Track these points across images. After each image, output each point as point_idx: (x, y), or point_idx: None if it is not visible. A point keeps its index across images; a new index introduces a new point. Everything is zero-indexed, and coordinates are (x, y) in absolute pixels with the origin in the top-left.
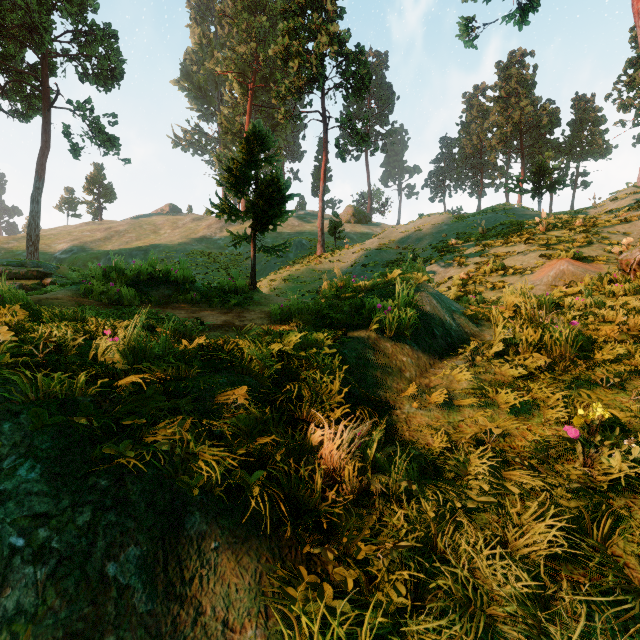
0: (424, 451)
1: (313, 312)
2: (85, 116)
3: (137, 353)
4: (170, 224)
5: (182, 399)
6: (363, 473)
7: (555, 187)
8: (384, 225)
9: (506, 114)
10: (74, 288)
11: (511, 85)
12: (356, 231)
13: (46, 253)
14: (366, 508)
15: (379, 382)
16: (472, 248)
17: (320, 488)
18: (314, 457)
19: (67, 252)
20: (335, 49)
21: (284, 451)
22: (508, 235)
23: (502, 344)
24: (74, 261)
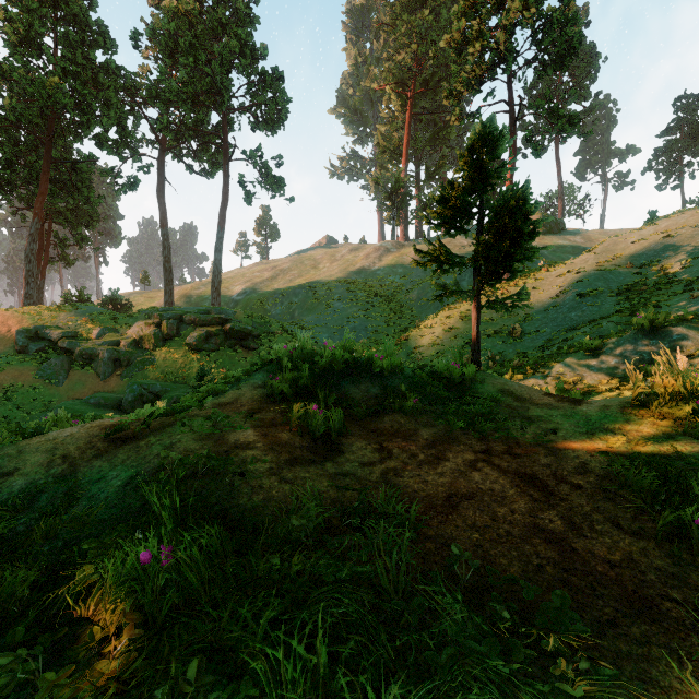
0: None
1: None
2: (256, 163)
3: None
4: (328, 257)
5: None
6: None
7: None
8: (585, 232)
9: None
10: (259, 381)
11: None
12: (546, 244)
13: (226, 296)
14: None
15: None
16: None
17: None
18: None
19: (242, 294)
20: (532, 12)
21: None
22: None
23: None
24: (247, 302)
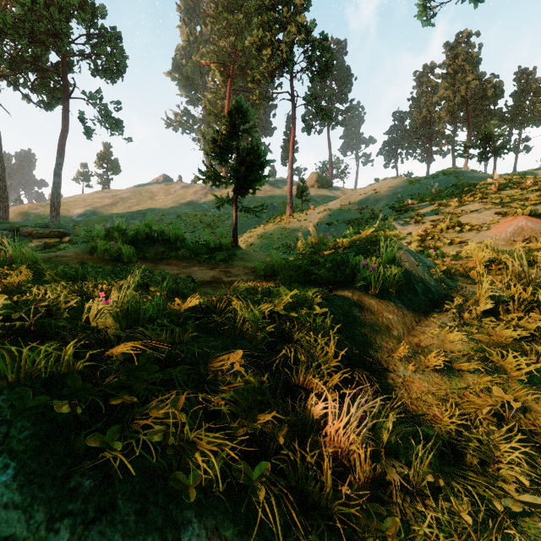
0: (439, 430)
1: (295, 268)
2: (96, 104)
3: (130, 317)
4: (164, 191)
5: (176, 368)
6: (373, 455)
7: (500, 152)
8: (344, 189)
9: (453, 88)
10: (83, 246)
11: (458, 62)
12: (319, 194)
13: (66, 216)
14: (383, 503)
15: (368, 341)
16: (427, 207)
17: (331, 480)
18: (318, 435)
19: (82, 215)
20: (302, 37)
21: (287, 431)
22: (461, 195)
23: (491, 302)
24: (87, 223)
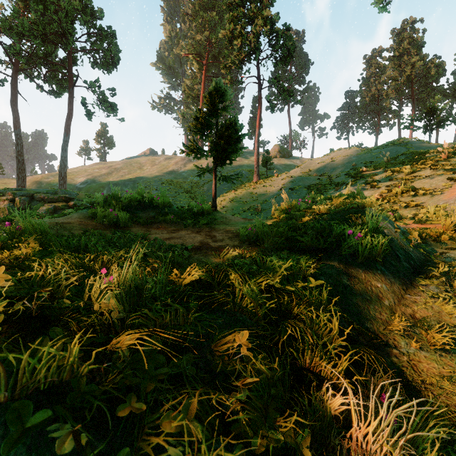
0: None
1: (278, 235)
2: (95, 91)
3: (133, 296)
4: (150, 162)
5: (182, 357)
6: None
7: (444, 123)
8: (302, 158)
9: (400, 69)
10: (85, 212)
11: (404, 46)
12: (281, 163)
13: (71, 184)
14: None
15: (362, 312)
16: (381, 174)
17: None
18: (341, 439)
19: (84, 183)
20: (268, 28)
21: (310, 439)
22: (412, 162)
23: None
24: (88, 189)
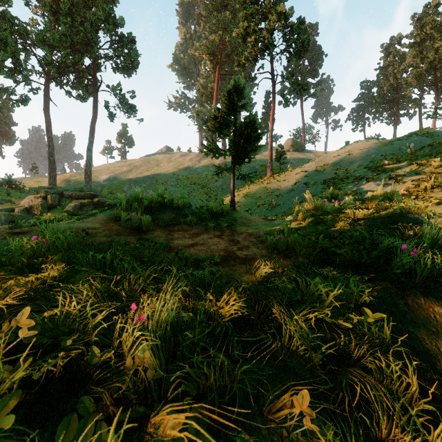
0: None
1: (311, 244)
2: (117, 94)
3: (168, 343)
4: (166, 159)
5: (234, 437)
6: None
7: None
8: (315, 151)
9: (421, 55)
10: (108, 213)
11: (426, 31)
12: (294, 157)
13: (95, 181)
14: None
15: (431, 350)
16: (406, 167)
17: None
18: None
19: (107, 180)
20: (282, 23)
21: None
22: (441, 154)
23: None
24: (110, 186)
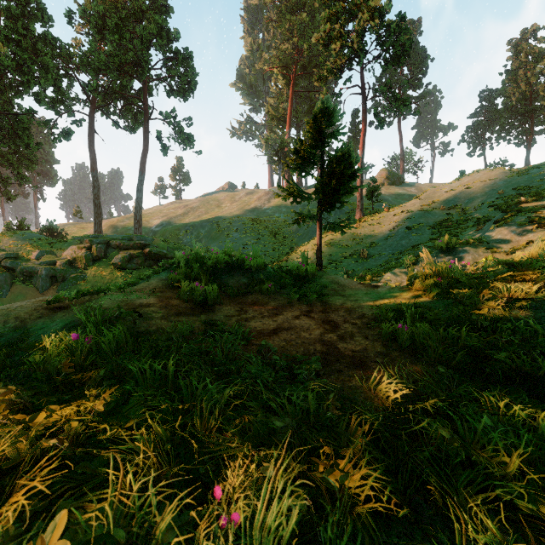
0: None
1: (449, 338)
2: (171, 122)
3: None
4: (229, 199)
5: None
6: None
7: None
8: (418, 184)
9: None
10: (164, 276)
11: None
12: (390, 193)
13: (146, 227)
14: None
15: None
16: None
17: None
18: None
19: (159, 226)
20: (376, 22)
21: None
22: None
23: None
24: (164, 232)
